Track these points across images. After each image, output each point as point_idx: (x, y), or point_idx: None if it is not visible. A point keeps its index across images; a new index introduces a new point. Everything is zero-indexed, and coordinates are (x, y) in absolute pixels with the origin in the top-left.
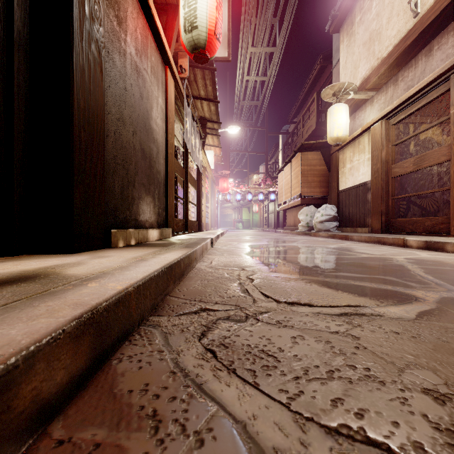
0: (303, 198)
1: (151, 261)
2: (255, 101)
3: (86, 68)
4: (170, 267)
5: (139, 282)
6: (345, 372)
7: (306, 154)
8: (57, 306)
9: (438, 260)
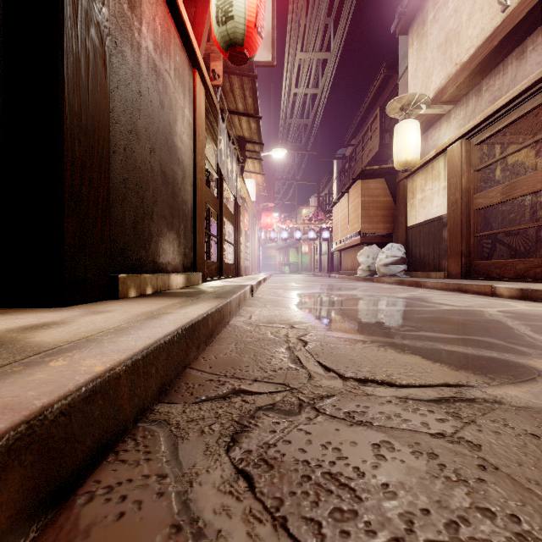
0: (363, 236)
1: (164, 319)
2: (305, 119)
3: (82, 58)
4: (191, 327)
5: (136, 356)
6: (478, 525)
7: (367, 182)
8: None
9: None
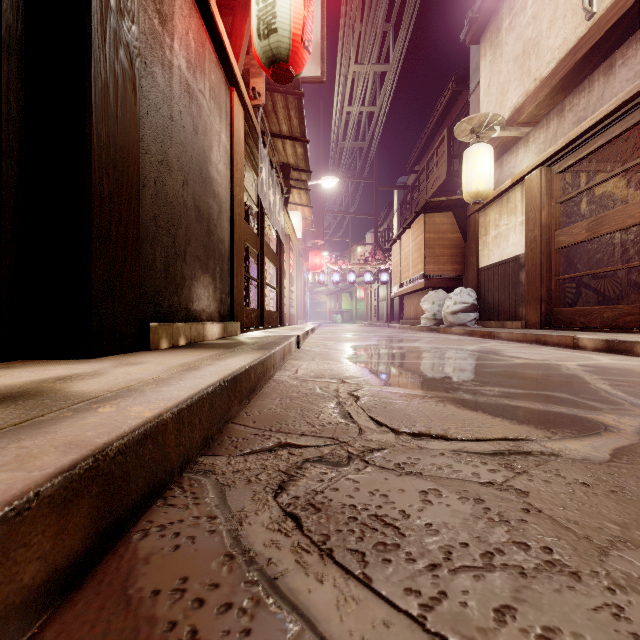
0: (428, 280)
1: (205, 370)
2: (360, 142)
3: (110, 84)
4: (234, 379)
5: (181, 405)
6: (511, 555)
7: (432, 216)
8: (36, 447)
9: (626, 368)
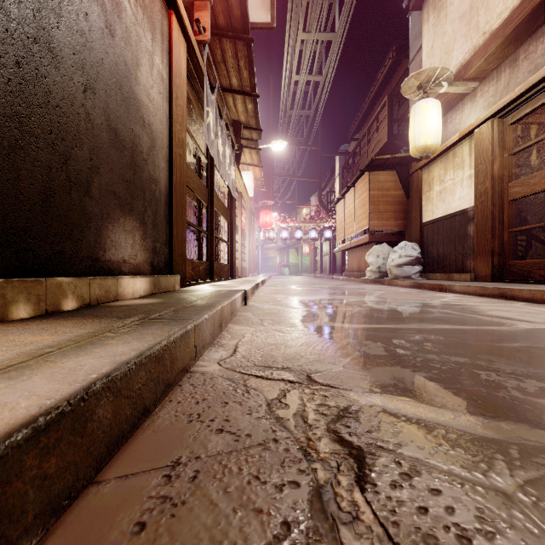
0: (372, 234)
1: None
2: (306, 111)
3: None
4: None
5: None
6: None
7: (376, 174)
8: None
9: None
